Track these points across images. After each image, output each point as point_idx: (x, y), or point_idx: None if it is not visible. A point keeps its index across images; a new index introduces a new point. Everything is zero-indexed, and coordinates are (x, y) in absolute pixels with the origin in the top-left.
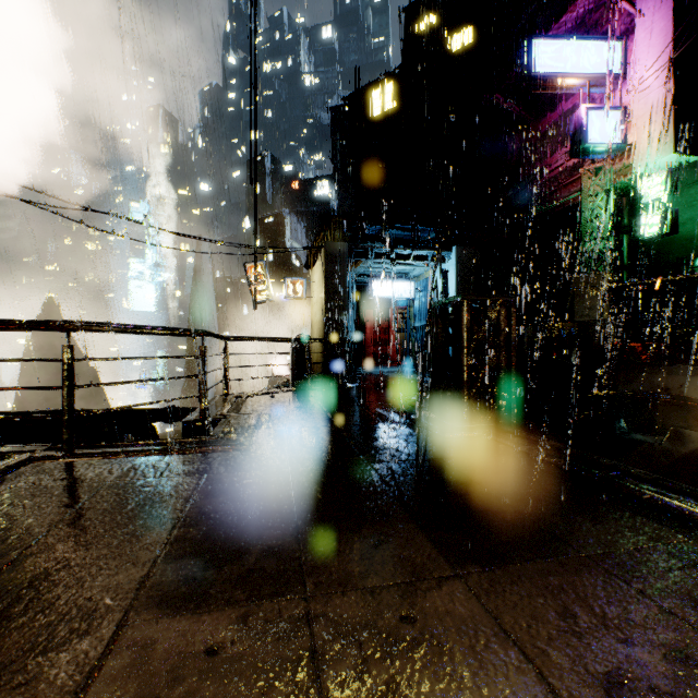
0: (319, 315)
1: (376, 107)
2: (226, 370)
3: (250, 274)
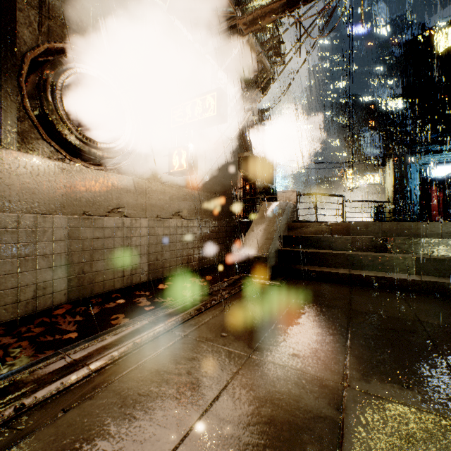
0: (390, 192)
1: (440, 46)
2: (345, 212)
3: (347, 175)
